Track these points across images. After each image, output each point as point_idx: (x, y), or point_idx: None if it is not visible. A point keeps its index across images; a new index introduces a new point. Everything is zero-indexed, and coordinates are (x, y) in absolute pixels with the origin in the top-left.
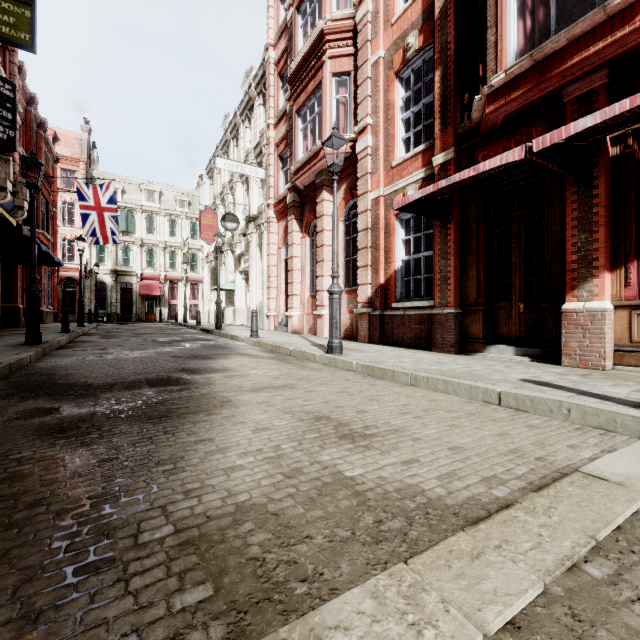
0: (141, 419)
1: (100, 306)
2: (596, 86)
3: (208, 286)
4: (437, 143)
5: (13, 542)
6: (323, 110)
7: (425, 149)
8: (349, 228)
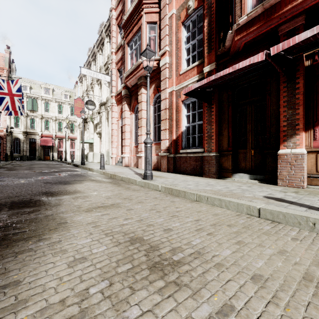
0: None
1: (17, 151)
2: (298, 25)
3: (79, 141)
4: (205, 60)
5: None
6: (142, 42)
7: (198, 64)
8: (156, 109)
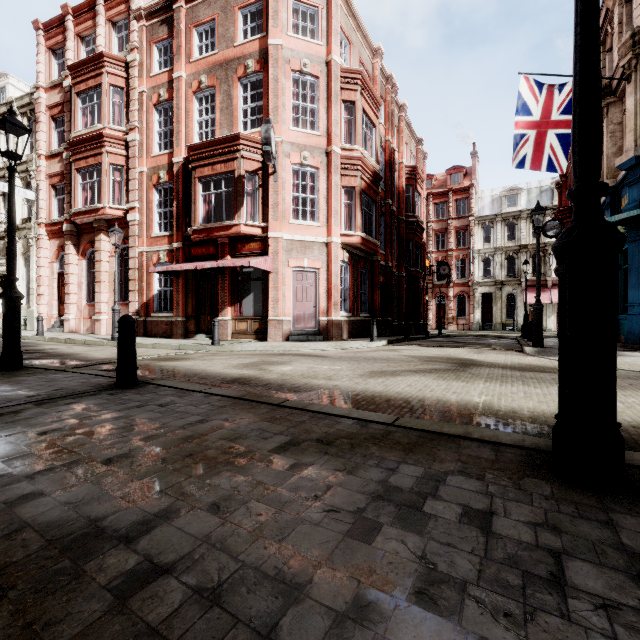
0: (54, 356)
1: None
2: (226, 242)
3: None
4: (175, 237)
5: (70, 361)
6: (102, 184)
7: (170, 235)
8: (122, 262)
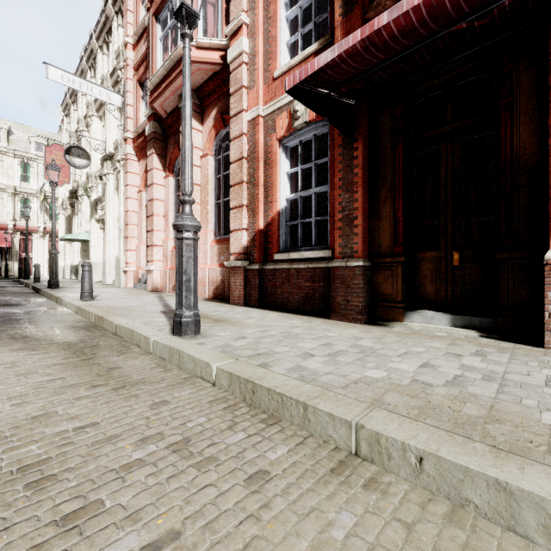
0: None
1: None
2: None
3: None
4: (337, 33)
5: None
6: None
7: (319, 49)
8: (221, 164)
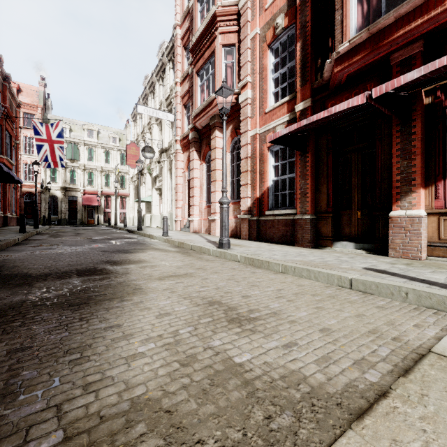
0: (63, 306)
1: (53, 213)
2: (414, 53)
3: (133, 199)
4: (298, 95)
5: None
6: (215, 71)
7: (289, 100)
8: (234, 157)
